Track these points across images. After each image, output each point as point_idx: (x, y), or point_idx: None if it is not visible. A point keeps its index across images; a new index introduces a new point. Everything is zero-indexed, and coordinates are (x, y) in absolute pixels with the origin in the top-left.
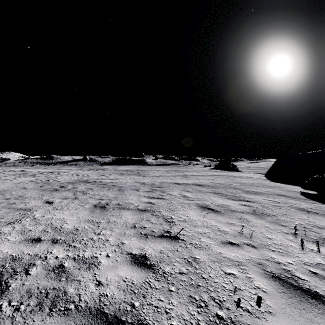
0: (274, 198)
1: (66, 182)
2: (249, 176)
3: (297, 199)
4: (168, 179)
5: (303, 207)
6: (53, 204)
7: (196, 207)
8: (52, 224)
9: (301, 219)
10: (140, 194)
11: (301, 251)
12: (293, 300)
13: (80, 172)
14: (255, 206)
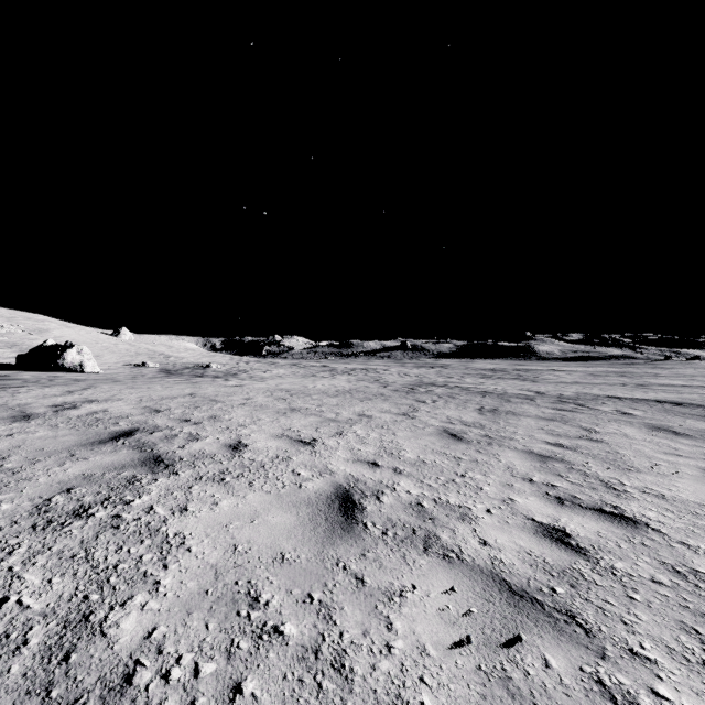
0: None
1: (405, 383)
2: None
3: None
4: (594, 388)
5: None
6: (428, 404)
7: (643, 426)
8: (450, 417)
9: None
10: (539, 404)
11: None
12: None
13: (407, 371)
14: None
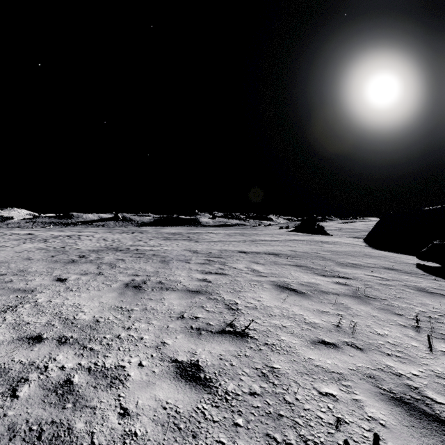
0: (381, 273)
1: (88, 249)
2: (342, 242)
3: (413, 275)
4: (230, 245)
5: (424, 287)
6: (66, 282)
7: (271, 287)
8: (61, 313)
9: (422, 305)
10: (192, 267)
11: (429, 355)
12: (430, 441)
13: (109, 236)
14: (355, 285)
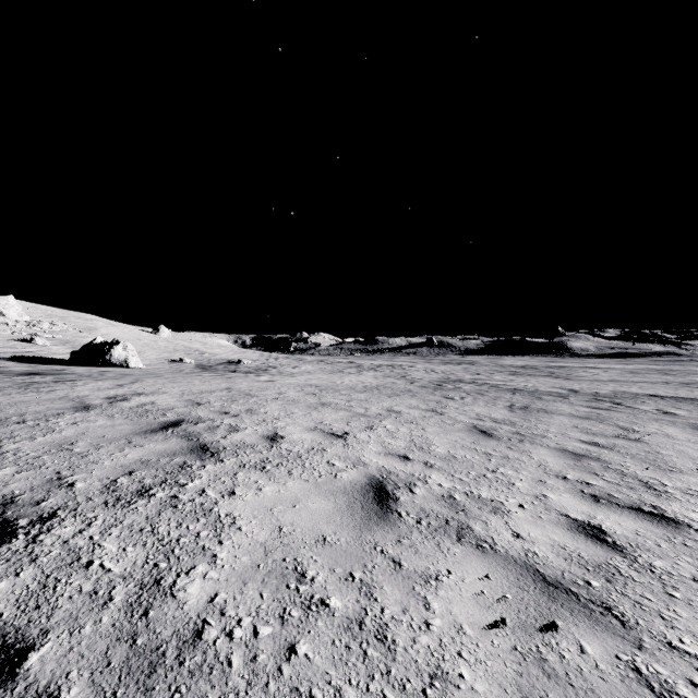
0: None
1: (431, 380)
2: None
3: None
4: (633, 386)
5: None
6: (456, 400)
7: (688, 426)
8: (480, 413)
9: None
10: (573, 402)
11: None
12: None
13: (434, 368)
14: None
